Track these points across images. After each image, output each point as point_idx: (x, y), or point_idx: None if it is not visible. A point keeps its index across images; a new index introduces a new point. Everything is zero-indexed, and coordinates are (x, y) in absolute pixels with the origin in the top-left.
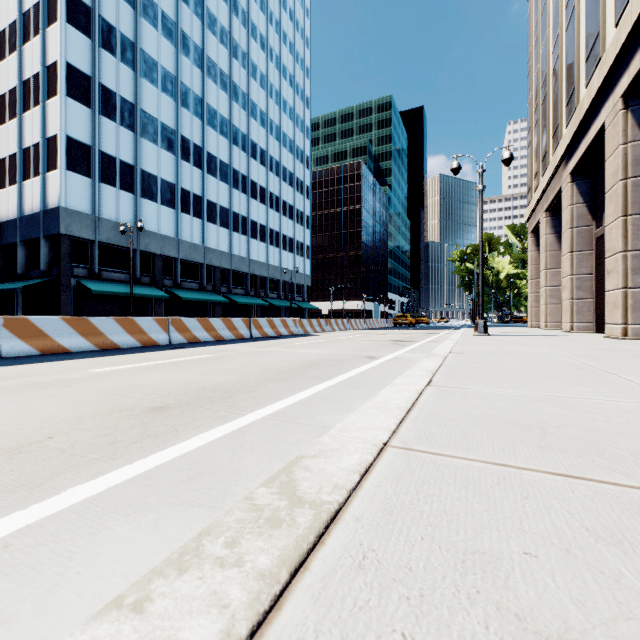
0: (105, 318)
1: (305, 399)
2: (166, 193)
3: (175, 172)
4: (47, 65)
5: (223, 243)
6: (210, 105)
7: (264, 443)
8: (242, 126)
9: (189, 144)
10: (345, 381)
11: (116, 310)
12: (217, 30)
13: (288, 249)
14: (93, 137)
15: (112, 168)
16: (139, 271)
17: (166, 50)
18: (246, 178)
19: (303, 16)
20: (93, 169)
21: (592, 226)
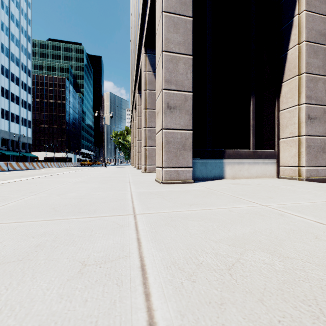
0: None
1: None
2: None
3: None
4: None
5: None
6: None
7: None
8: None
9: None
10: None
11: None
12: None
13: (15, 121)
14: None
15: None
16: None
17: None
18: None
19: None
20: None
21: None
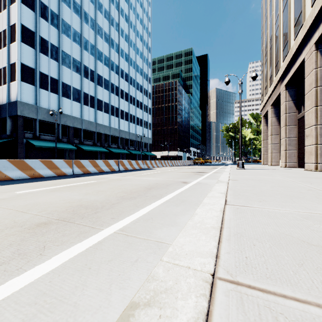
0: (34, 160)
1: (145, 214)
2: (75, 94)
3: (80, 84)
4: (10, 25)
5: (106, 121)
6: (99, 49)
7: (109, 263)
8: (116, 61)
9: (88, 69)
10: (171, 199)
11: (48, 156)
12: (102, 11)
13: (139, 124)
14: (36, 64)
15: (46, 81)
16: (61, 135)
17: (75, 20)
18: (118, 88)
19: (147, 6)
20: (36, 81)
21: (296, 113)
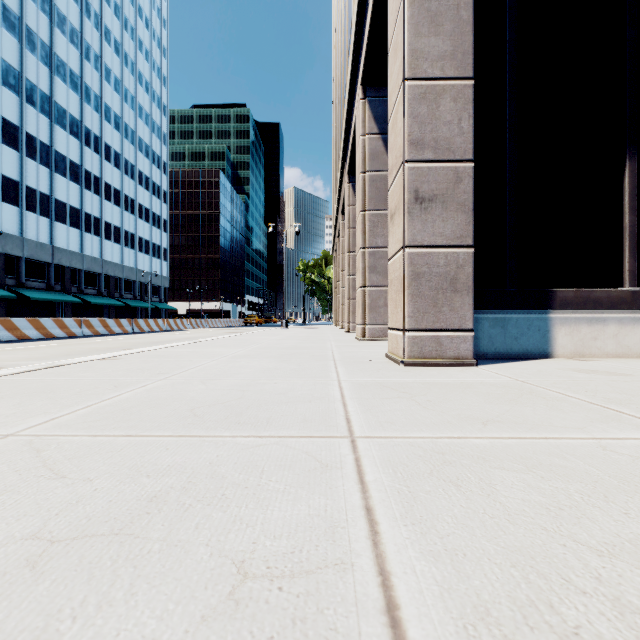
0: (47, 319)
1: None
2: (8, 190)
3: (19, 169)
4: None
5: (74, 243)
6: (59, 104)
7: None
8: (95, 128)
9: (35, 141)
10: None
11: None
12: (67, 29)
13: (144, 251)
14: None
15: None
16: None
17: (8, 43)
18: (99, 179)
19: (160, 26)
20: None
21: None
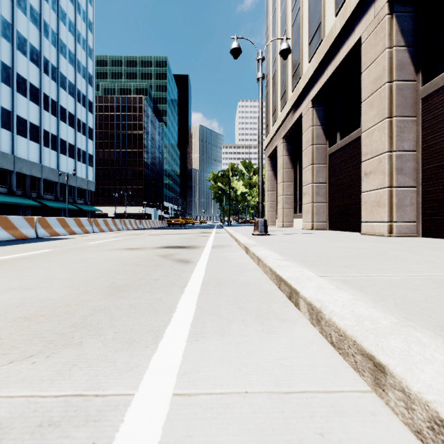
0: None
1: None
2: None
3: None
4: None
5: None
6: None
7: None
8: (3, 11)
9: None
10: None
11: None
12: None
13: (68, 154)
14: None
15: None
16: None
17: None
18: (10, 69)
19: None
20: None
21: (326, 145)
